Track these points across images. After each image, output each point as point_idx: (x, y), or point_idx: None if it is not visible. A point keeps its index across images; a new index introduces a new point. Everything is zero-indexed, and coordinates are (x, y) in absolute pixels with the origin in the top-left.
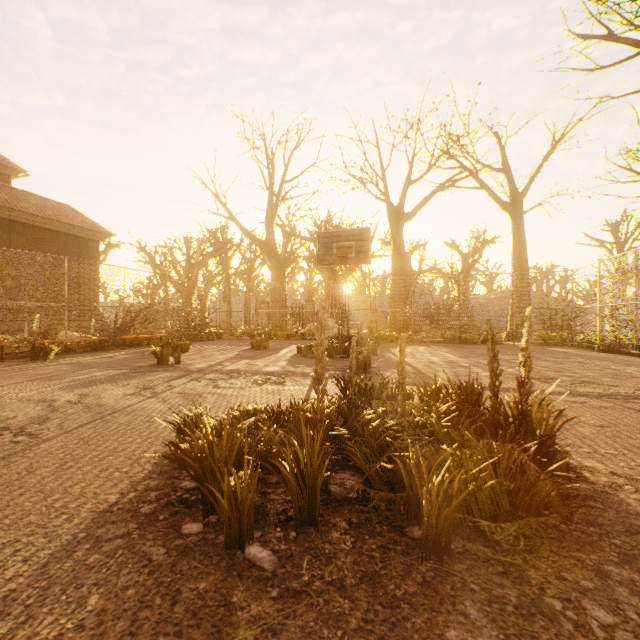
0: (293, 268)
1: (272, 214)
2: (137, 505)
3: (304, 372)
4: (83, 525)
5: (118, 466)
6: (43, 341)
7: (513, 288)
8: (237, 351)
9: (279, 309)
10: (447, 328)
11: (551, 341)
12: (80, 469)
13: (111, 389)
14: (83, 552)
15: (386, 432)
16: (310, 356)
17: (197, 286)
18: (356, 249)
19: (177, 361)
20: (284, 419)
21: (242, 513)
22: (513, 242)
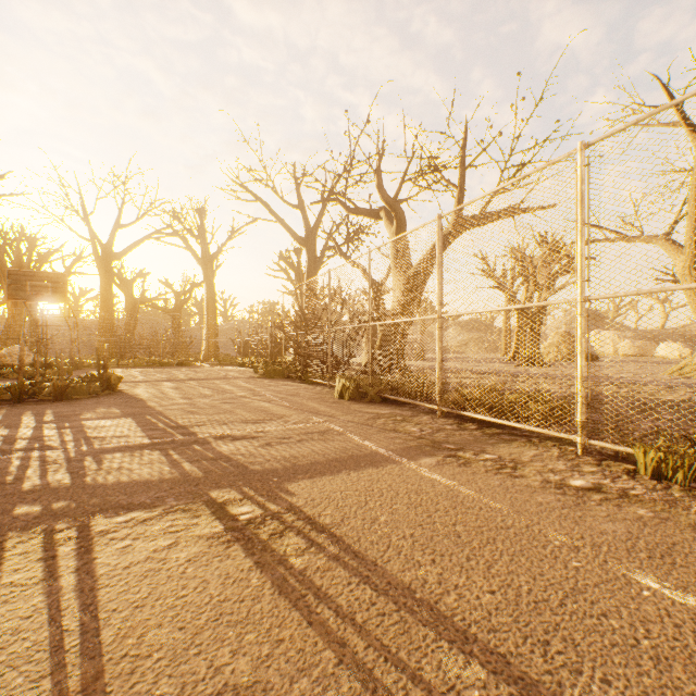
0: None
1: None
2: None
3: None
4: None
5: None
6: None
7: (200, 326)
8: None
9: None
10: (159, 355)
11: (224, 362)
12: None
13: None
14: None
15: None
16: (2, 378)
17: None
18: (54, 289)
19: None
20: None
21: None
22: (207, 291)
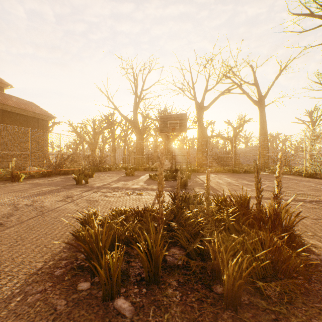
0: (147, 134)
1: (136, 107)
2: (53, 270)
3: (152, 188)
4: (18, 284)
5: (46, 244)
6: (17, 172)
7: (260, 144)
8: (118, 177)
9: (140, 155)
10: (226, 165)
11: None
12: (24, 246)
13: (50, 197)
14: (15, 303)
15: (198, 224)
16: (156, 179)
17: (98, 143)
18: (179, 124)
19: (86, 182)
20: (141, 215)
21: (113, 279)
22: (260, 121)
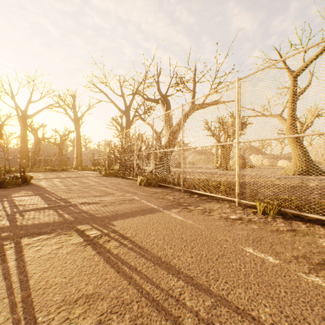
0: None
1: None
2: None
3: None
4: None
5: None
6: None
7: (73, 151)
8: None
9: None
10: (51, 166)
11: (85, 169)
12: None
13: None
14: None
15: None
16: None
17: None
18: None
19: None
20: None
21: None
22: (76, 135)
